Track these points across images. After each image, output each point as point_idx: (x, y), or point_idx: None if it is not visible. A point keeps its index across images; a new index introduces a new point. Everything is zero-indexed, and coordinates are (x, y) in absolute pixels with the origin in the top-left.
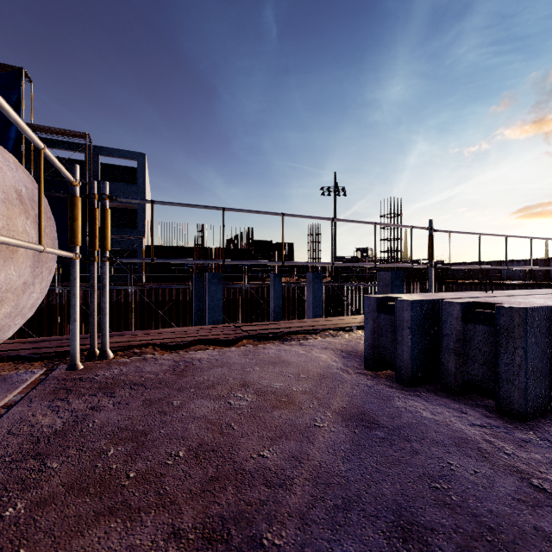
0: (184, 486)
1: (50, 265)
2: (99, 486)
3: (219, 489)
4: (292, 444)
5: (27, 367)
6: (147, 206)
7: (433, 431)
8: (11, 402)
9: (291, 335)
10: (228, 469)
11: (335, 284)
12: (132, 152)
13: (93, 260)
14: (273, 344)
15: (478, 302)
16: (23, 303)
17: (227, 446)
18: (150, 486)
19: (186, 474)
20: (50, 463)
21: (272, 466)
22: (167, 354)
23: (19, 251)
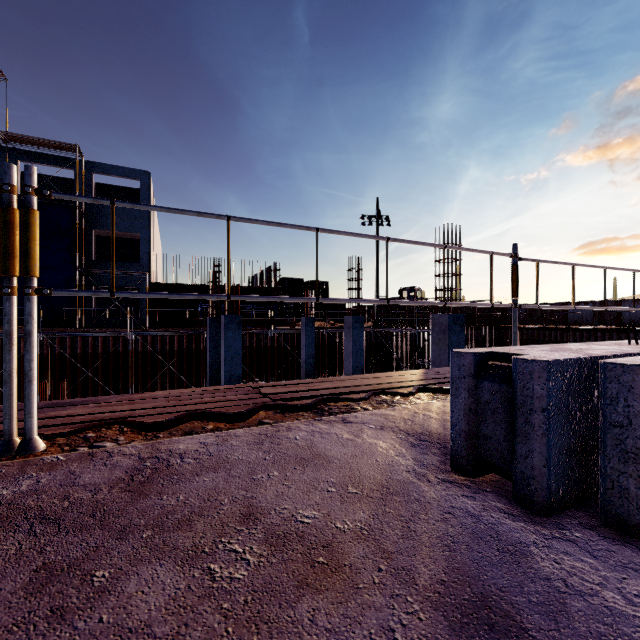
0: None
1: None
2: None
3: None
4: None
5: None
6: (153, 236)
7: None
8: None
9: (328, 402)
10: None
11: (377, 329)
12: (133, 169)
13: (9, 292)
14: (303, 421)
15: None
16: None
17: None
18: None
19: None
20: None
21: None
22: (133, 444)
23: None
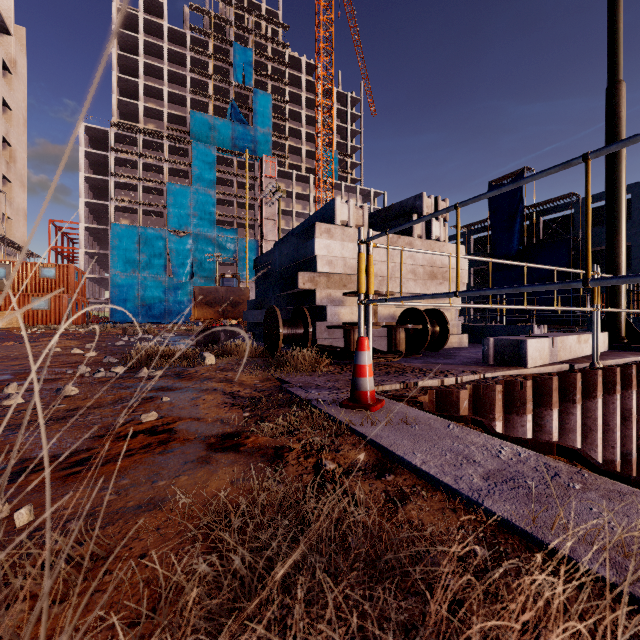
0: None
1: None
2: None
3: None
4: None
5: None
6: None
7: None
8: None
9: None
10: None
11: None
12: None
13: None
14: None
15: None
16: None
17: None
18: None
19: None
20: None
21: None
22: None
23: None
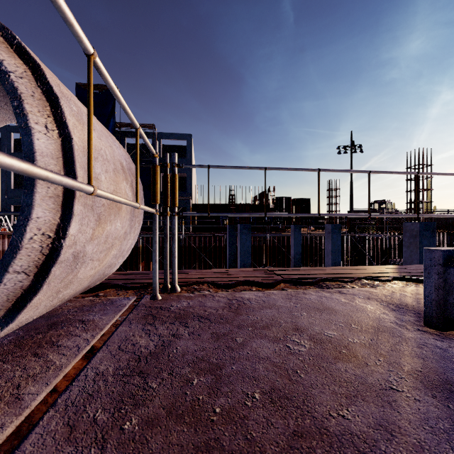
0: (269, 435)
1: (139, 218)
2: (192, 416)
3: (307, 449)
4: (373, 408)
5: (124, 294)
6: (193, 174)
7: None
8: (118, 321)
9: (324, 281)
10: (309, 425)
11: (351, 234)
12: (182, 134)
13: (166, 214)
14: (312, 290)
15: None
16: (124, 247)
17: (300, 396)
18: (236, 427)
19: (268, 422)
20: (150, 383)
21: (359, 432)
22: (221, 292)
23: (122, 208)
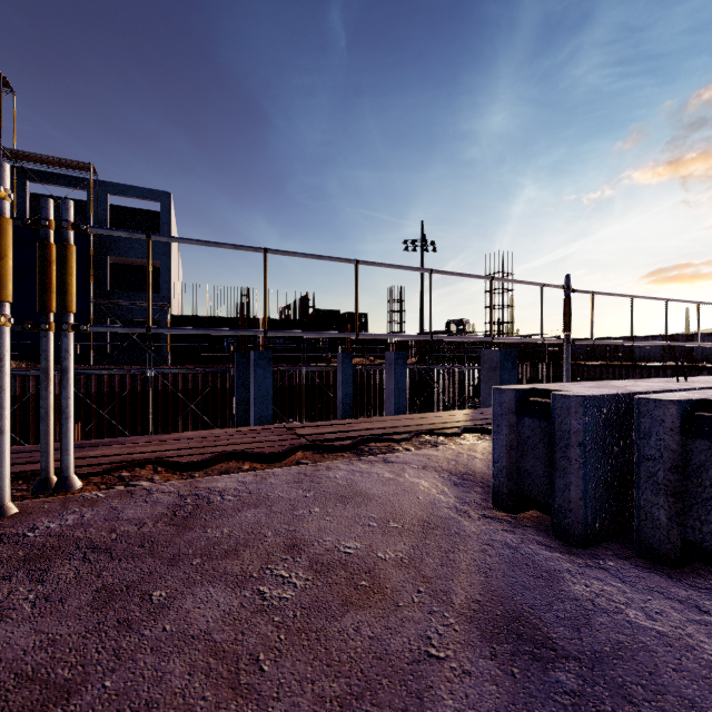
0: None
1: None
2: None
3: None
4: None
5: None
6: (174, 263)
7: (670, 668)
8: None
9: (368, 442)
10: None
11: (422, 366)
12: (153, 190)
13: (46, 328)
14: (343, 461)
15: (706, 400)
16: None
17: None
18: None
19: None
20: None
21: None
22: (171, 482)
23: None
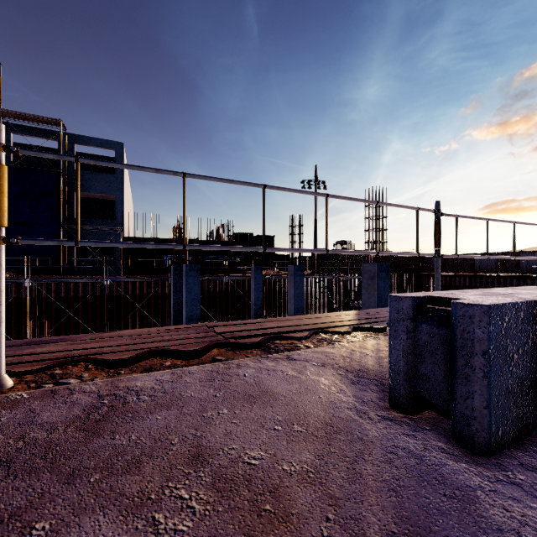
0: None
1: None
2: None
3: None
4: None
5: None
6: (126, 197)
7: None
8: None
9: (274, 340)
10: None
11: (315, 276)
12: (109, 141)
13: None
14: (252, 358)
15: None
16: None
17: None
18: None
19: None
20: None
21: None
22: (94, 381)
23: None
